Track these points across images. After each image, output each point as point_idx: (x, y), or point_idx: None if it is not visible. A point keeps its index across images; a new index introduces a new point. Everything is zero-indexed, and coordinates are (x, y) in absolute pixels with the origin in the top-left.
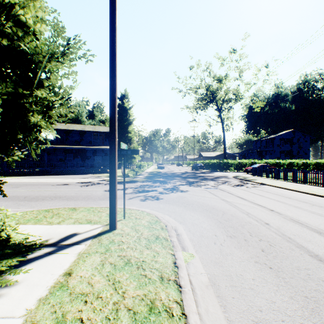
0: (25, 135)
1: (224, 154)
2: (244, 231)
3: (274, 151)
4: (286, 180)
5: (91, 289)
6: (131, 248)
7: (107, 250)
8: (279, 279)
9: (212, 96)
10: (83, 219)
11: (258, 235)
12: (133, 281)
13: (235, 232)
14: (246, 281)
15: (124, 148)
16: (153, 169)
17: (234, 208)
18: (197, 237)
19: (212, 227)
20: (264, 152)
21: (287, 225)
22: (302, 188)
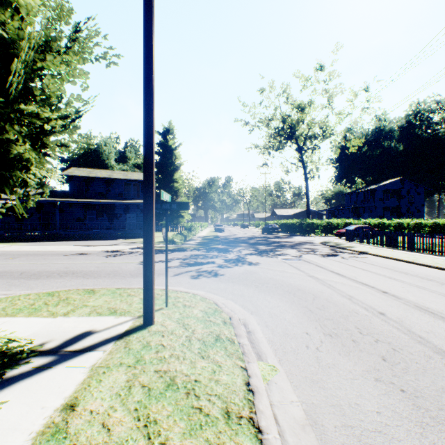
0: (6, 177)
1: (306, 212)
2: (349, 325)
3: (375, 207)
4: (395, 247)
5: (107, 439)
6: (176, 357)
7: (138, 361)
8: (421, 413)
9: (290, 131)
10: (104, 307)
11: (372, 332)
12: (180, 421)
13: (336, 328)
14: (368, 417)
15: (167, 199)
16: (208, 232)
17: (329, 290)
18: (278, 336)
19: (300, 320)
20: (361, 209)
21: (412, 315)
22: (421, 259)
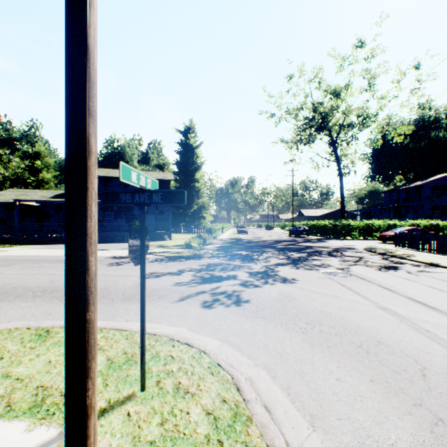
0: None
1: (341, 212)
2: None
3: (421, 207)
4: None
5: None
6: None
7: None
8: None
9: (322, 121)
10: (30, 385)
11: None
12: None
13: None
14: None
15: (144, 185)
16: (230, 234)
17: (438, 346)
18: None
19: None
20: (404, 208)
21: None
22: None
